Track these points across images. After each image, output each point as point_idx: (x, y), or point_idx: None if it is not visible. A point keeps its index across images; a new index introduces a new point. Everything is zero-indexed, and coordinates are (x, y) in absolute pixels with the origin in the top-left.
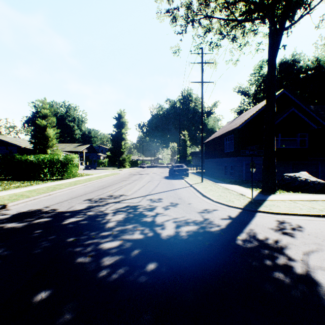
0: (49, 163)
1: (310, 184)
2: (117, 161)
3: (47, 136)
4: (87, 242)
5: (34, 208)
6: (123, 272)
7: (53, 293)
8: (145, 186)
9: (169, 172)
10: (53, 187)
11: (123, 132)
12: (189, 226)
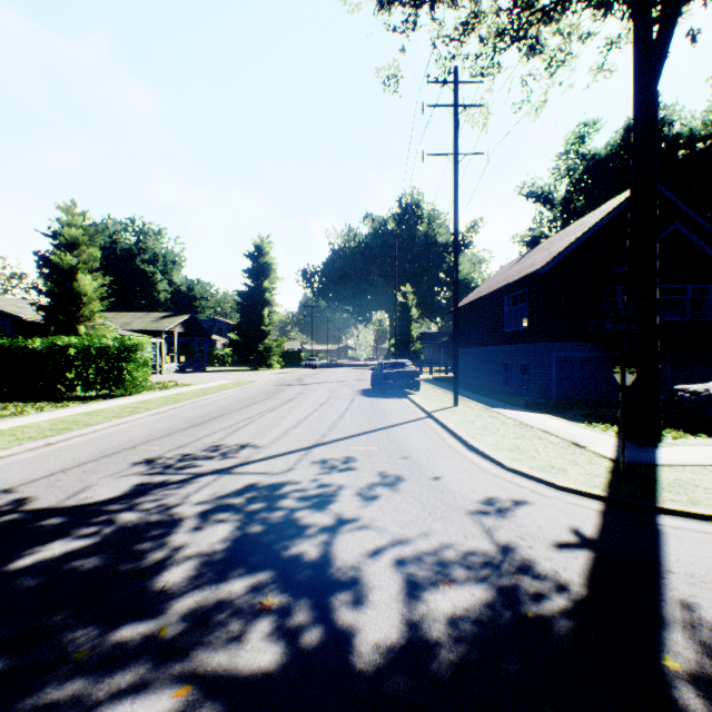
0: (77, 357)
1: None
2: (253, 353)
3: (79, 293)
4: (33, 699)
5: None
6: None
7: None
8: (312, 416)
9: (373, 380)
10: (69, 421)
11: (266, 288)
12: (453, 588)
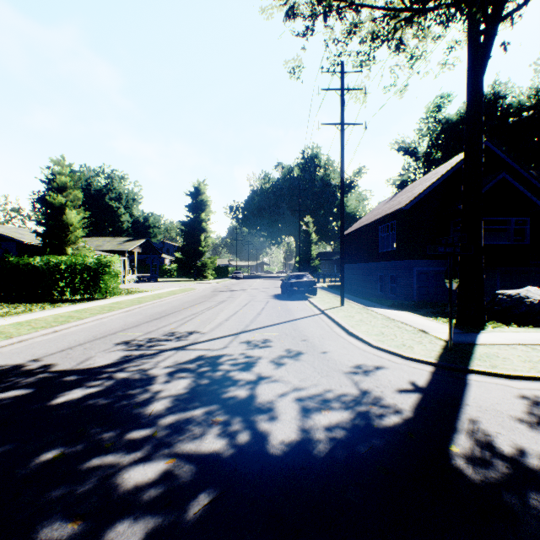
0: (67, 271)
1: None
2: (193, 267)
3: (67, 224)
4: (87, 464)
5: (9, 362)
6: None
7: None
8: (238, 313)
9: (283, 288)
10: (66, 316)
11: (202, 219)
12: (330, 413)
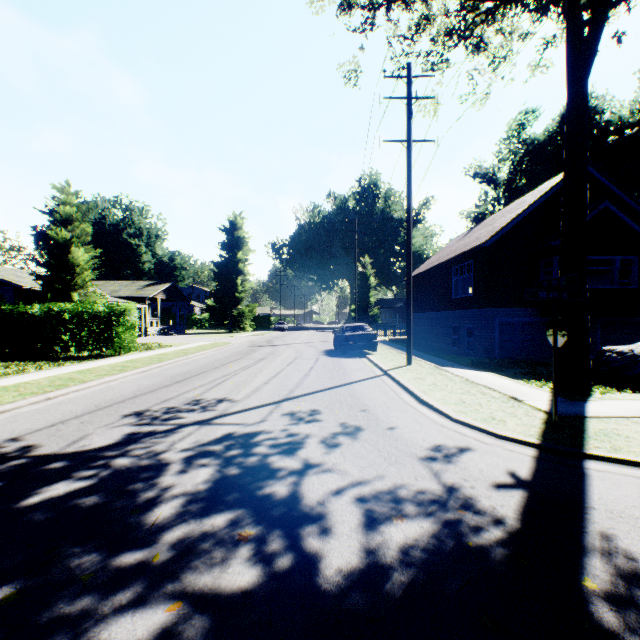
0: (72, 321)
1: None
2: (228, 317)
3: (73, 264)
4: (48, 613)
5: None
6: None
7: None
8: (281, 373)
9: (335, 342)
10: (66, 378)
11: (239, 259)
12: (405, 522)
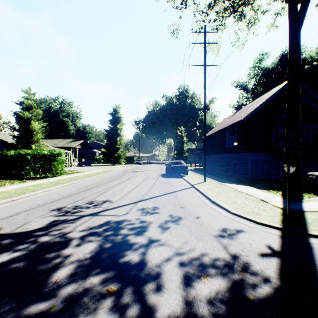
0: (31, 159)
1: None
2: (112, 157)
3: (32, 130)
4: None
5: None
6: None
7: None
8: (138, 186)
9: (166, 170)
10: (24, 189)
11: (118, 128)
12: (209, 280)
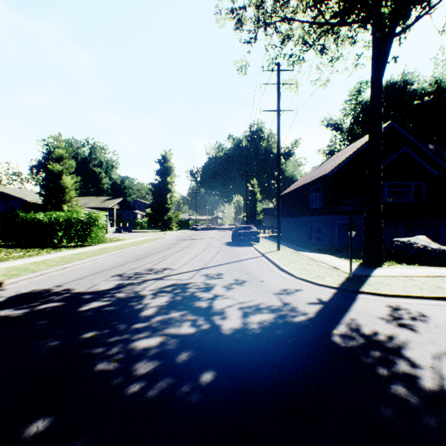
0: (65, 223)
1: (431, 253)
2: (161, 221)
3: (63, 187)
4: (113, 339)
5: (40, 287)
6: (164, 387)
7: (55, 422)
8: (199, 255)
9: (233, 237)
10: (69, 257)
11: (168, 181)
12: (262, 315)
